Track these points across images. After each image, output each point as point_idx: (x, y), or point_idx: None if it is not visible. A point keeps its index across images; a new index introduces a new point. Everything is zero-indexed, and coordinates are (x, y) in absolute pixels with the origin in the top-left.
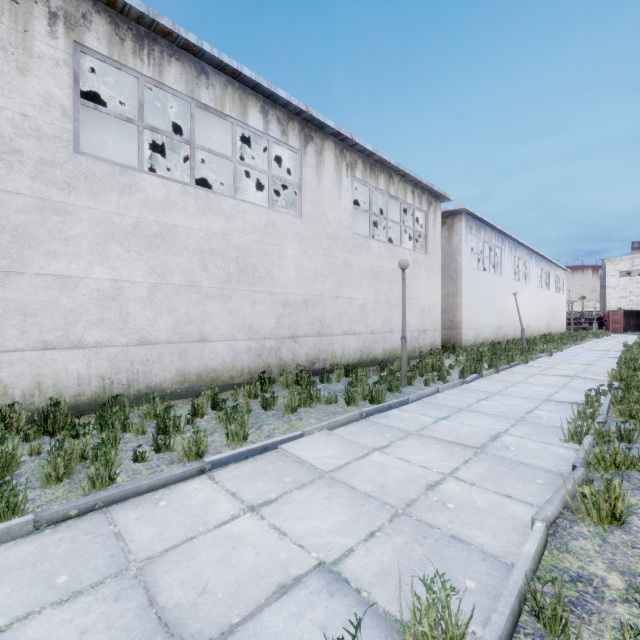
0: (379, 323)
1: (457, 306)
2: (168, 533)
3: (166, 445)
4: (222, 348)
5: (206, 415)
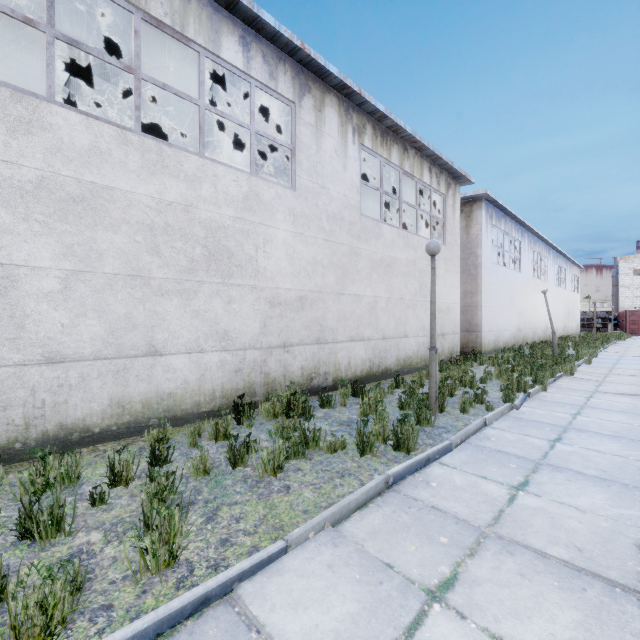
0: (392, 326)
1: (476, 306)
2: None
3: None
4: (183, 363)
5: (137, 479)
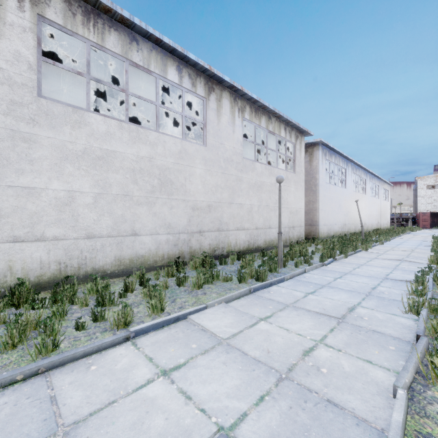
0: (261, 222)
1: (316, 209)
2: (94, 397)
3: (102, 316)
4: (148, 240)
5: (135, 290)
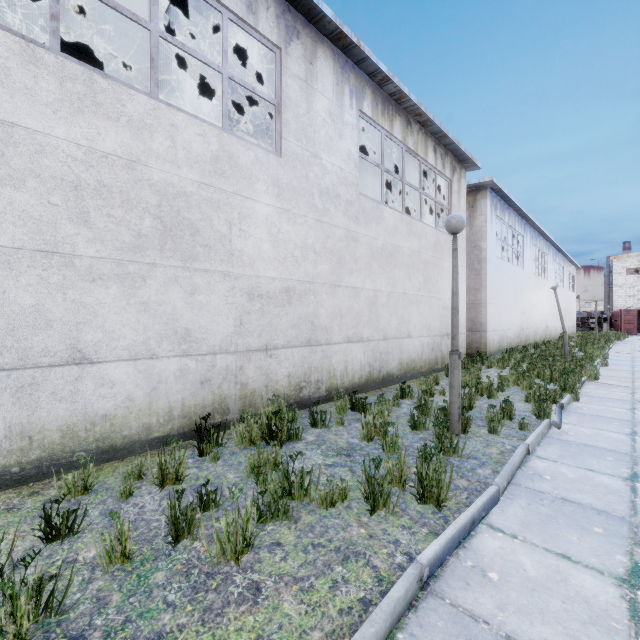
0: (394, 325)
1: (481, 303)
2: None
3: None
4: (125, 374)
5: (9, 572)
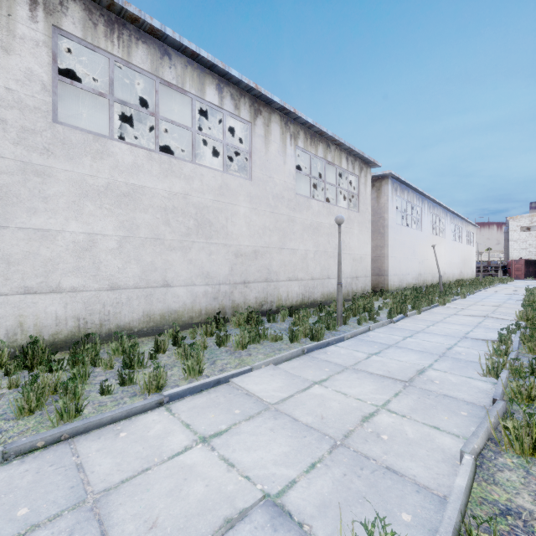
0: (318, 271)
1: (384, 256)
2: (125, 464)
3: (130, 379)
4: (183, 292)
5: (168, 351)
